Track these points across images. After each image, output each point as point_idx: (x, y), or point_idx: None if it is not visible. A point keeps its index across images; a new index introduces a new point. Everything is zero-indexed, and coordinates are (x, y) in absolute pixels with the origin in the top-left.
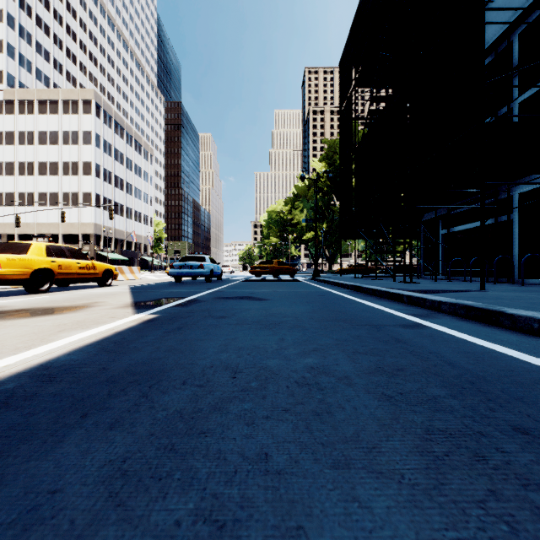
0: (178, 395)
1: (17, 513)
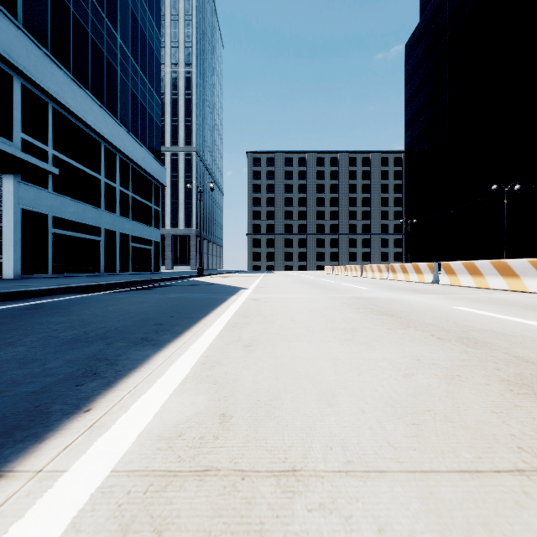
0: (69, 333)
1: (126, 320)
